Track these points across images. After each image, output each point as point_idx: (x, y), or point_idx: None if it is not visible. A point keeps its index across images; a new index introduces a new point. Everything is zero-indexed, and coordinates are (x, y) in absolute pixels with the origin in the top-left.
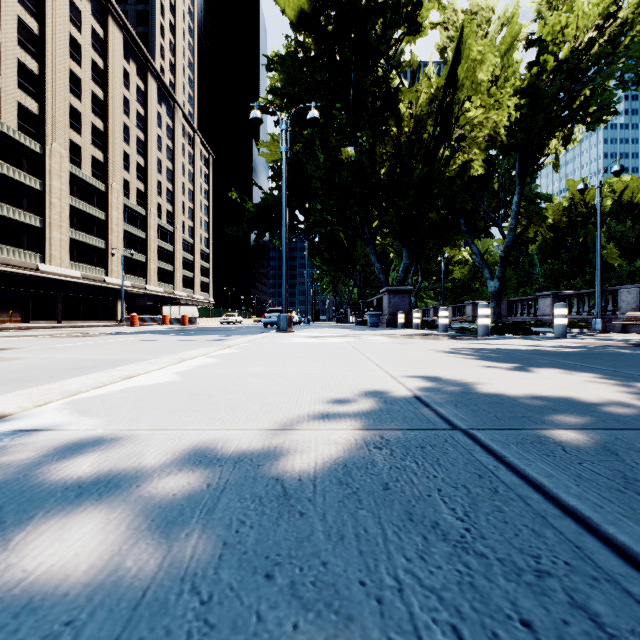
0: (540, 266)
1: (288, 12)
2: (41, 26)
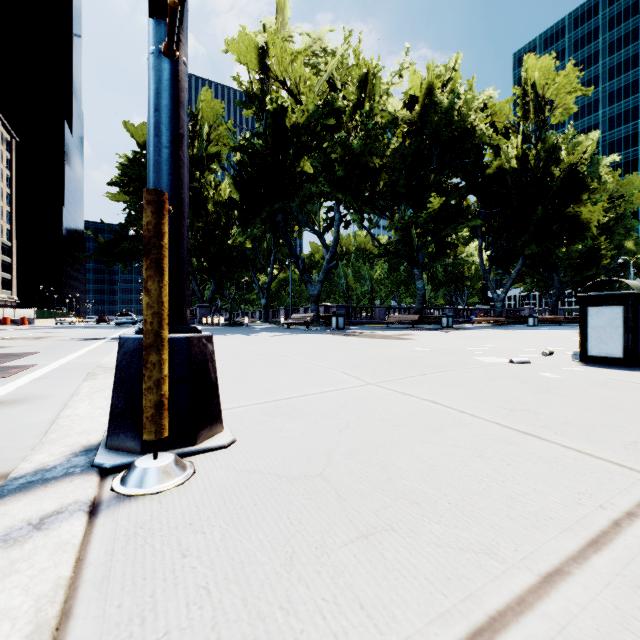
0: None
1: (138, 139)
2: None
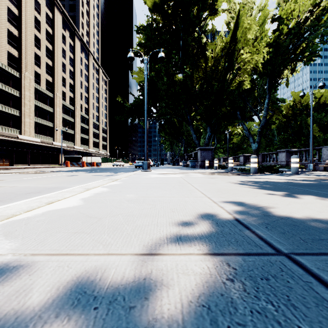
0: (277, 136)
1: (148, 3)
2: (19, 11)
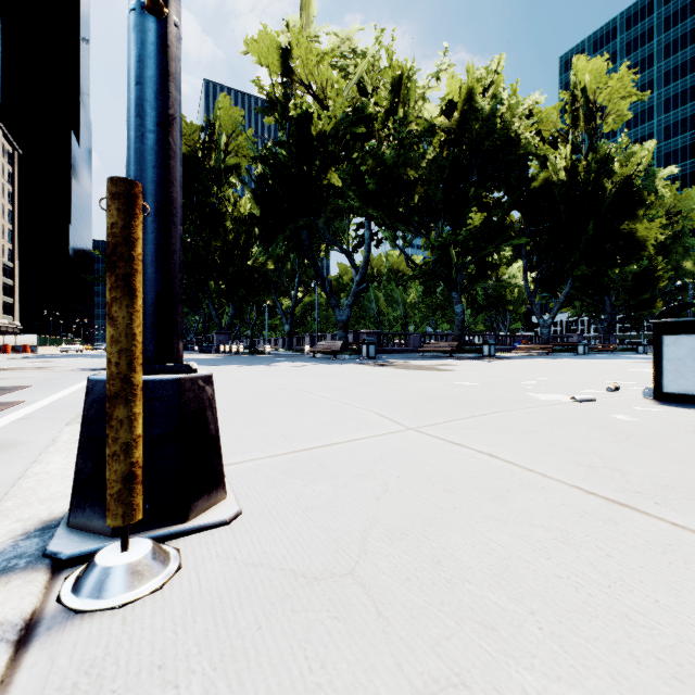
0: None
1: None
2: None
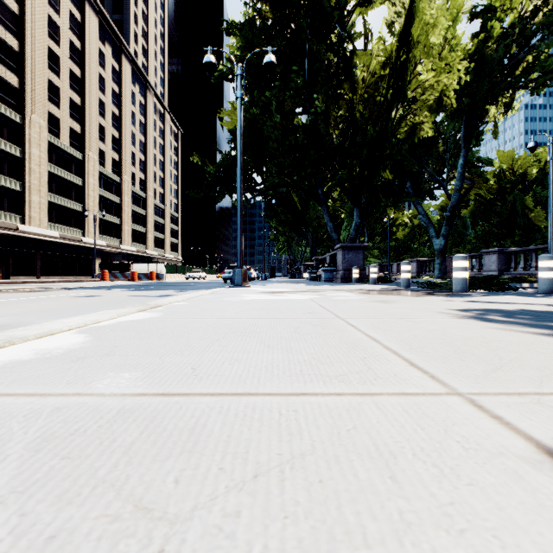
0: (472, 228)
1: None
2: (21, 7)
